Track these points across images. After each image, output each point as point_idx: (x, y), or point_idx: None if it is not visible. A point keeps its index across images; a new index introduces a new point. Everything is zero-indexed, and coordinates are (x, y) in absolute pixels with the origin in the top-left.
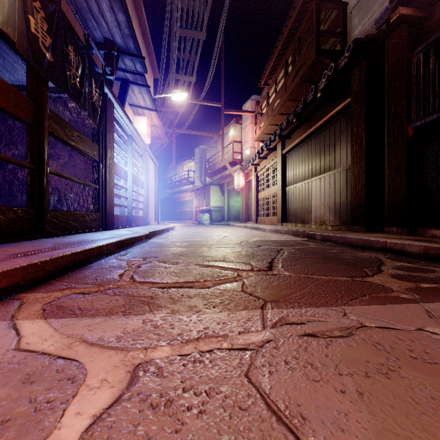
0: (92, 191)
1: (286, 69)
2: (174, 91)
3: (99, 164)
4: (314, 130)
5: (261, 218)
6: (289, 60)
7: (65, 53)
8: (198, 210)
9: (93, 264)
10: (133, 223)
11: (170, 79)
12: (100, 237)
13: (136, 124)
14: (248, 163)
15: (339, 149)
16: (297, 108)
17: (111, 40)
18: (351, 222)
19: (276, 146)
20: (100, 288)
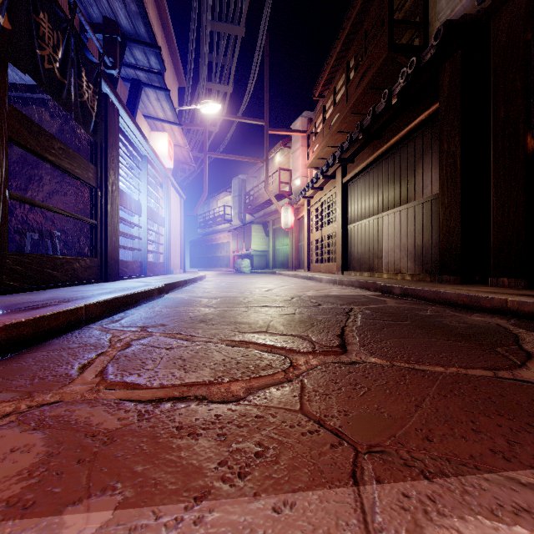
0: (87, 228)
1: (348, 73)
2: (204, 102)
3: (96, 191)
4: (386, 149)
5: (315, 265)
6: (350, 65)
7: (34, 23)
8: (236, 255)
9: (54, 339)
10: (148, 272)
11: (200, 88)
12: (86, 293)
13: (153, 143)
14: (299, 196)
15: (421, 173)
16: (363, 121)
17: (113, 21)
18: (440, 270)
19: (335, 172)
20: (23, 403)
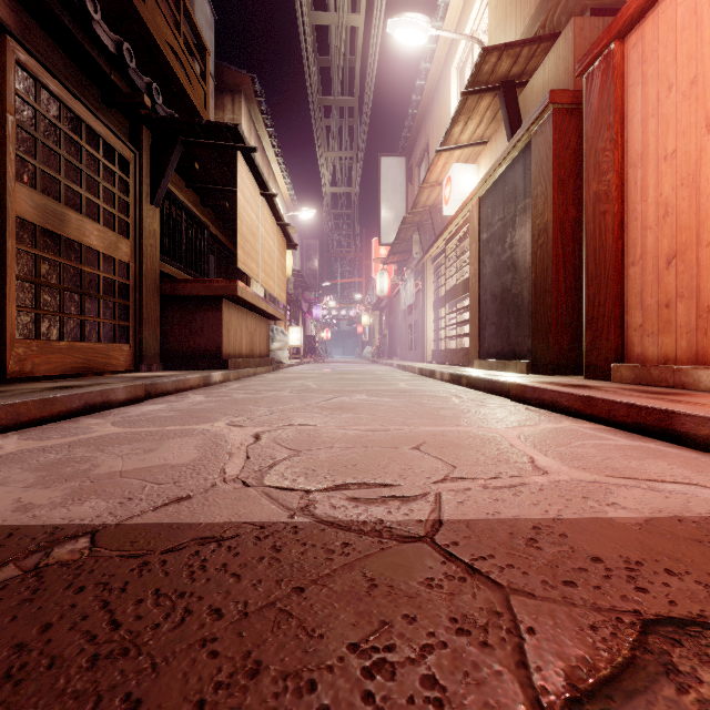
0: None
1: None
2: None
3: None
4: None
5: None
6: None
7: None
8: None
9: None
10: None
11: None
12: None
13: None
14: None
15: None
16: None
17: None
18: None
19: None
20: None
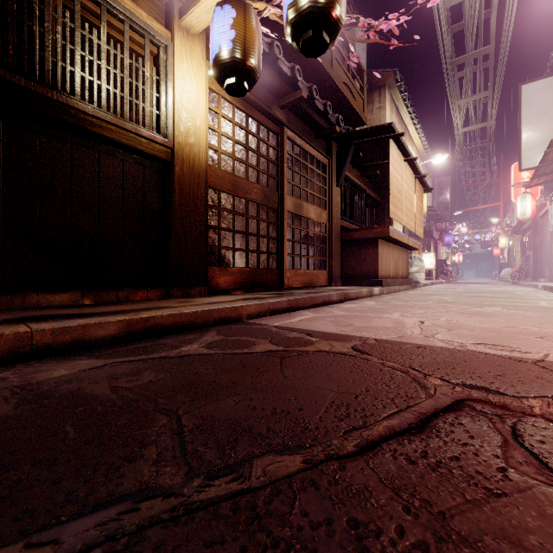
0: None
1: None
2: None
3: None
4: None
5: None
6: None
7: None
8: None
9: None
10: None
11: None
12: None
13: None
14: None
15: None
16: None
17: None
18: None
19: None
20: None
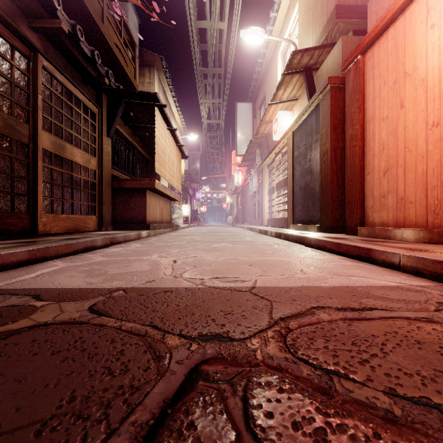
0: None
1: None
2: None
3: None
4: None
5: None
6: None
7: None
8: None
9: None
10: None
11: None
12: None
13: None
14: None
15: None
16: None
17: None
18: None
19: None
20: None
